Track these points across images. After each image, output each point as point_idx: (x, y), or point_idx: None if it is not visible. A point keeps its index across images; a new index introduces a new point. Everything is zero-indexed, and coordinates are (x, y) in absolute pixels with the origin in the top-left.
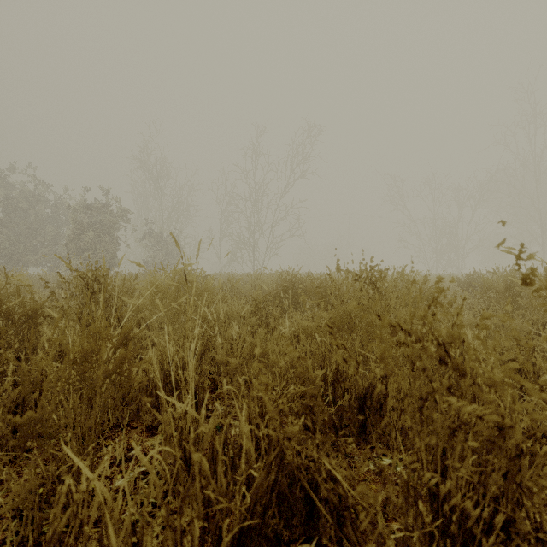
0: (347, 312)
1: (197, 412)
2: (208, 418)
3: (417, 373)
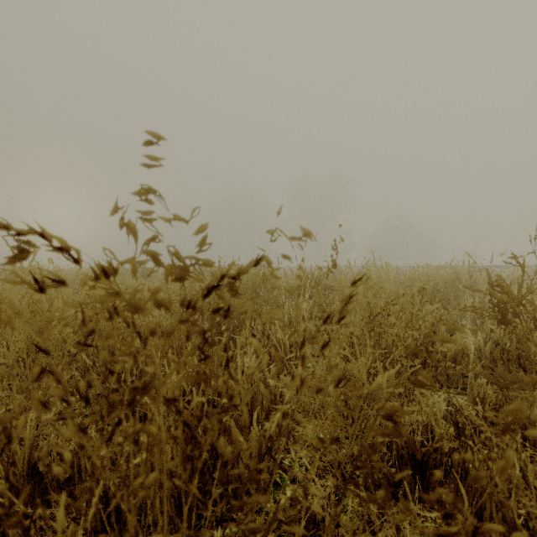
0: None
1: None
2: None
3: None
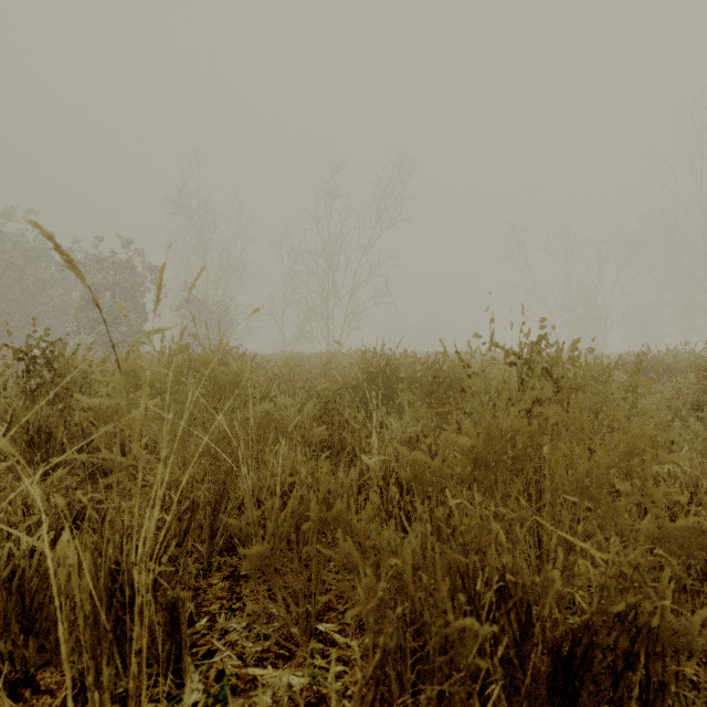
0: (507, 433)
1: (181, 654)
2: (211, 657)
3: (702, 596)
